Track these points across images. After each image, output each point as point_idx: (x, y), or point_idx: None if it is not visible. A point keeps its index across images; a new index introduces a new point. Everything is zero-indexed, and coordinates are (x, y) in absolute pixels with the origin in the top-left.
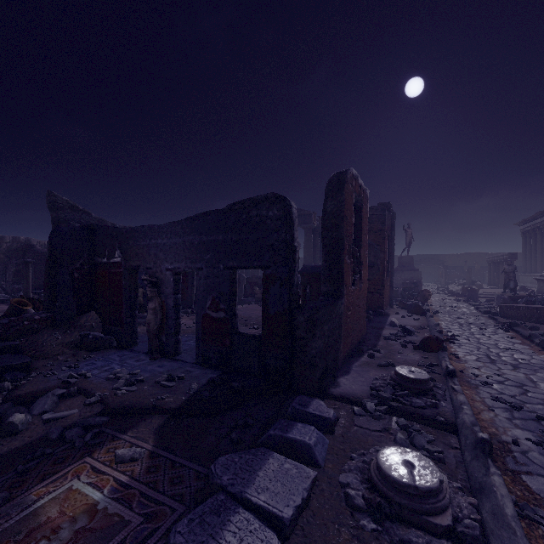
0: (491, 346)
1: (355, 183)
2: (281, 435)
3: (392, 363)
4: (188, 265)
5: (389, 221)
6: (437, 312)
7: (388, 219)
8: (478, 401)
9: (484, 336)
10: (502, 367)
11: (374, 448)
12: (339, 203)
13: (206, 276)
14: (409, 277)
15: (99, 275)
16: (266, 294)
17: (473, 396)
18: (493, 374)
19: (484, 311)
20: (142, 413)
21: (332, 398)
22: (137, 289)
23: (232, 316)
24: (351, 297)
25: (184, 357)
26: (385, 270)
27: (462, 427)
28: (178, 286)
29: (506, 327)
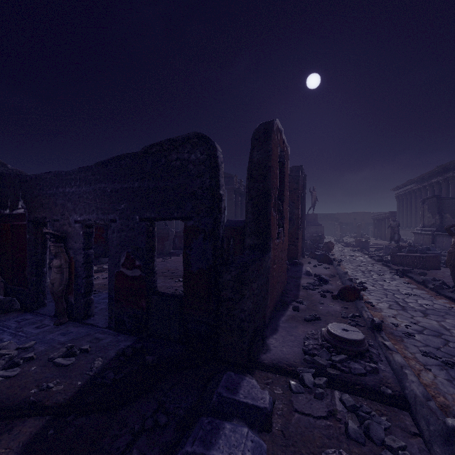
0: (395, 292)
1: (280, 136)
2: (203, 454)
3: (318, 316)
4: (99, 217)
5: (302, 182)
6: (341, 261)
7: (301, 180)
8: (411, 359)
9: (385, 282)
10: (414, 314)
11: (326, 453)
12: (266, 153)
13: (120, 229)
14: (314, 231)
15: (1, 229)
16: (188, 249)
17: (404, 352)
18: (410, 323)
19: (378, 259)
20: (11, 416)
21: (264, 368)
22: (45, 244)
23: (149, 274)
24: (276, 250)
25: (96, 320)
26: (299, 225)
27: (416, 402)
28: (90, 240)
29: (400, 273)
